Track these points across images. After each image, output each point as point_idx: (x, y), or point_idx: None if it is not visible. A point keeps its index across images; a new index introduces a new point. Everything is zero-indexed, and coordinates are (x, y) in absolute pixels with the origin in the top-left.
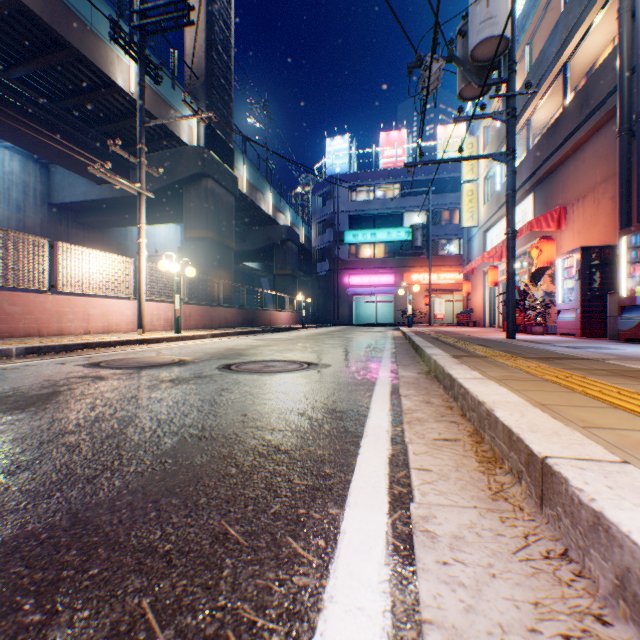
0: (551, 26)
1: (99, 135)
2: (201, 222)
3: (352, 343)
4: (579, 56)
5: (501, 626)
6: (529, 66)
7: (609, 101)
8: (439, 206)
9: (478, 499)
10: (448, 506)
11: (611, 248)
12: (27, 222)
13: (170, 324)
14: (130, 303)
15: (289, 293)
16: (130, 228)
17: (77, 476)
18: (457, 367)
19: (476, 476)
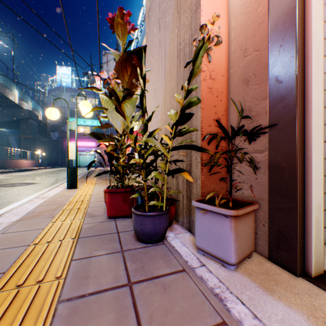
0: None
1: None
2: None
3: (60, 176)
4: None
5: None
6: None
7: None
8: None
9: None
10: None
11: None
12: None
13: None
14: None
15: (31, 149)
16: None
17: None
18: None
19: None
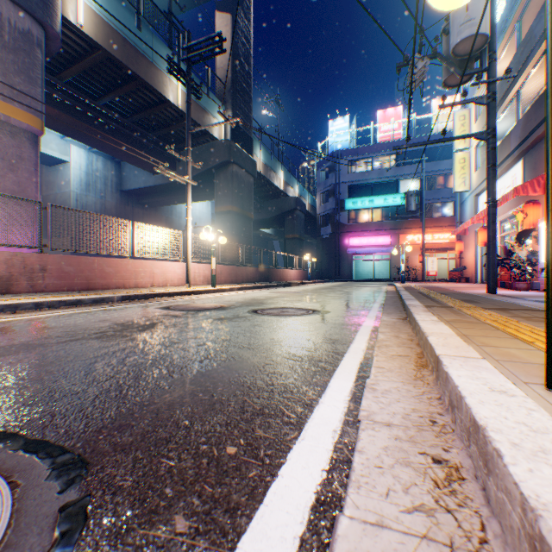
0: (541, 3)
1: (155, 138)
2: (228, 199)
3: (349, 296)
4: None
5: (393, 412)
6: (520, 41)
7: None
8: (433, 172)
9: (405, 379)
10: (387, 381)
11: None
12: (107, 205)
13: (207, 280)
14: (180, 264)
15: (297, 254)
16: (174, 205)
17: (193, 360)
18: (422, 313)
19: (410, 371)
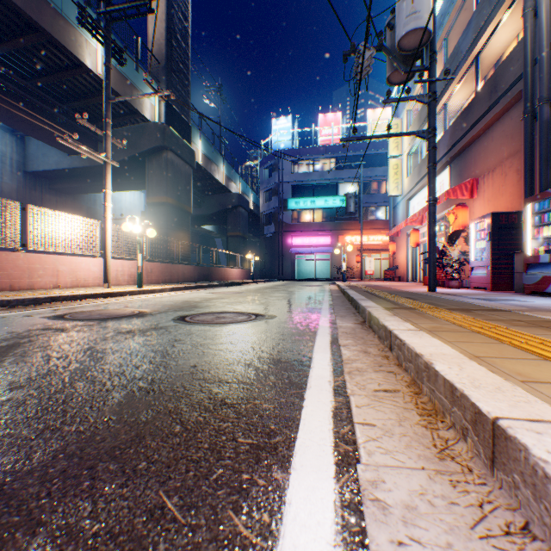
0: (464, 24)
1: (70, 111)
2: (162, 189)
3: (295, 296)
4: (488, 50)
5: None
6: (446, 58)
7: (515, 88)
8: (369, 178)
9: (425, 459)
10: (396, 468)
11: (517, 214)
12: (4, 188)
13: (133, 279)
14: (97, 260)
15: (240, 252)
16: (99, 194)
17: (14, 438)
18: (391, 319)
19: (420, 431)
